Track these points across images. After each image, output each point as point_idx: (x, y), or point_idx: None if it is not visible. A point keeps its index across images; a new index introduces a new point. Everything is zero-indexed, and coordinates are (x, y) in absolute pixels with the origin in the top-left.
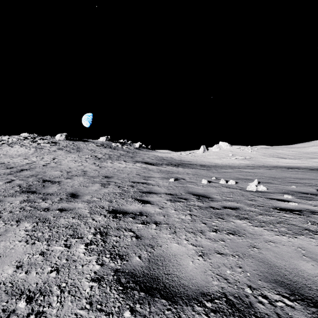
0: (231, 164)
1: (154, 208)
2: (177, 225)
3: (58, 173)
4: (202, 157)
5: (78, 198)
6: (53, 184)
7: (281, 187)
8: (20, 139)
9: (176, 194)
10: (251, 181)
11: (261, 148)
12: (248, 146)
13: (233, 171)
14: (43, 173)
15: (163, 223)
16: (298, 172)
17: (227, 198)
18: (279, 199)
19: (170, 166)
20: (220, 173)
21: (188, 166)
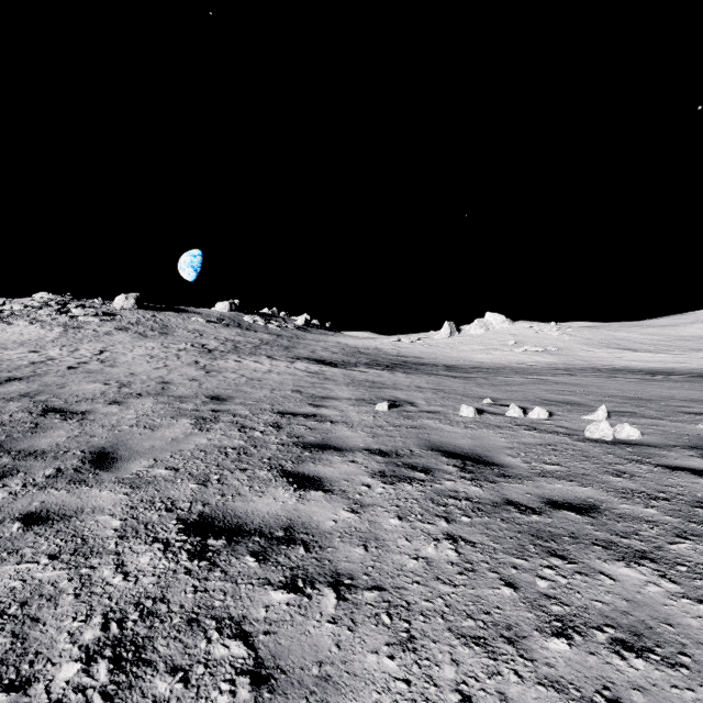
0: (515, 364)
1: (334, 508)
2: (413, 597)
3: (96, 389)
4: (447, 348)
5: (110, 471)
6: (65, 419)
7: (673, 428)
8: (31, 306)
9: (396, 452)
10: (584, 410)
11: (580, 327)
12: (551, 324)
13: (527, 382)
14: (59, 387)
15: (364, 586)
16: (683, 384)
17: (547, 468)
18: (698, 470)
19: (375, 368)
20: (497, 386)
21: (416, 368)
